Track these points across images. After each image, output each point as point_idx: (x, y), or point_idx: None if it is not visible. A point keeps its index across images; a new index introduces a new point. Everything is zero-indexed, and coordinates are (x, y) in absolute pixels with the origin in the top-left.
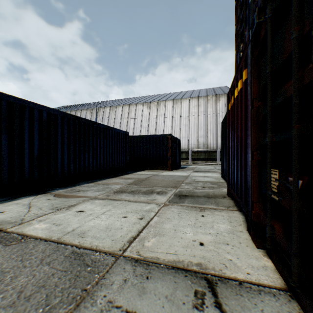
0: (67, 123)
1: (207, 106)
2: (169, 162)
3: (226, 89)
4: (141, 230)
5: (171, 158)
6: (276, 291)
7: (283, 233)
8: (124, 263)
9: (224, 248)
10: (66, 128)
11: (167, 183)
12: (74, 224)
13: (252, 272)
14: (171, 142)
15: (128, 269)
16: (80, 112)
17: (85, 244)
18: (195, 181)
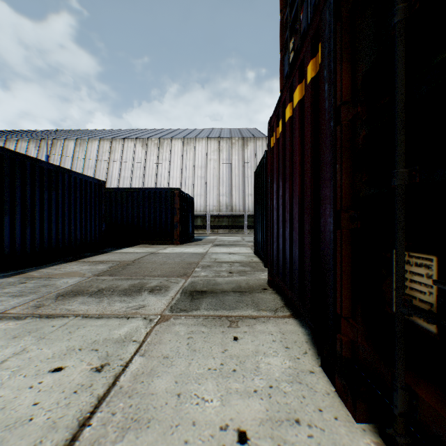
0: None
1: (231, 152)
2: (176, 232)
3: (255, 132)
4: (88, 415)
5: (180, 225)
6: None
7: None
8: None
9: (295, 441)
10: None
11: (172, 268)
12: None
13: None
14: (179, 201)
15: None
16: (16, 143)
17: None
18: (217, 261)
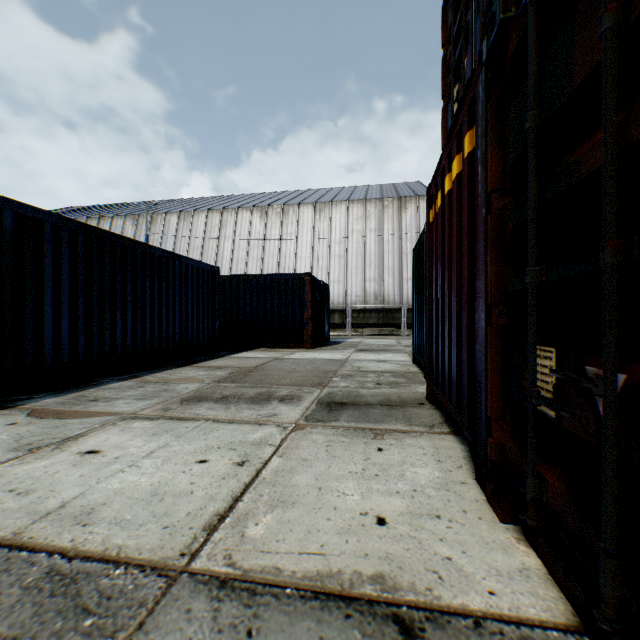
0: (69, 242)
1: (383, 219)
2: (306, 332)
3: (418, 188)
4: (239, 494)
5: (312, 323)
6: (560, 636)
7: (569, 495)
8: (191, 595)
9: (433, 528)
10: (66, 253)
11: (303, 377)
12: (67, 488)
13: (499, 588)
14: (311, 290)
15: (199, 612)
16: (111, 221)
17: (89, 544)
18: (360, 370)
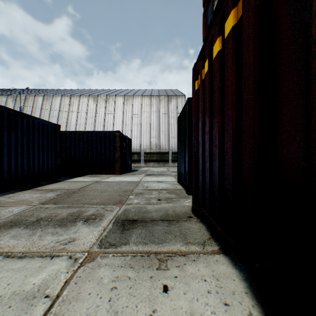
0: None
1: (159, 106)
2: (117, 165)
3: (177, 92)
4: None
5: (120, 159)
6: None
7: None
8: None
9: None
10: None
11: (110, 196)
12: None
13: None
14: (120, 141)
15: None
16: None
17: None
18: (148, 189)
